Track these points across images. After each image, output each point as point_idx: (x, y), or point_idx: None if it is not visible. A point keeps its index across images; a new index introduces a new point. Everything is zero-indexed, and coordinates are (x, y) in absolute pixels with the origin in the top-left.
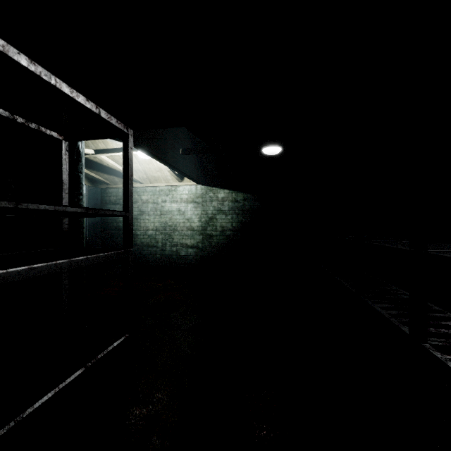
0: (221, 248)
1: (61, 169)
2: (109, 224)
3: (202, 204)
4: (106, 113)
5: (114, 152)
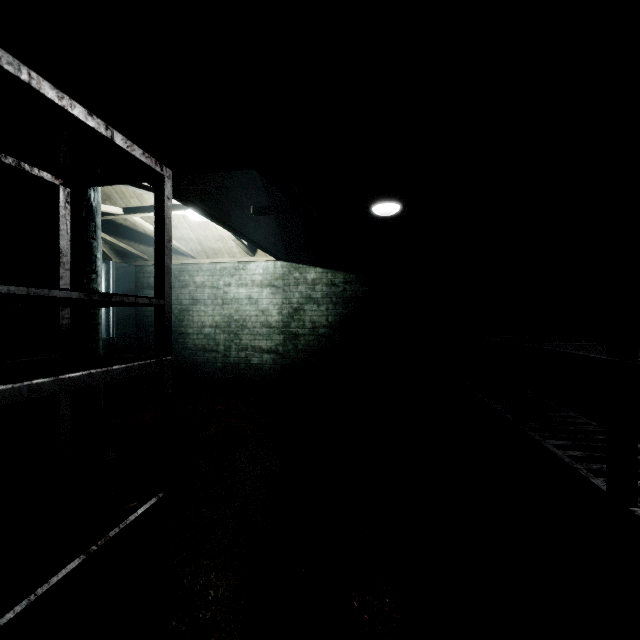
0: (311, 353)
1: (58, 231)
2: (147, 318)
3: (283, 289)
4: (123, 138)
5: (152, 211)
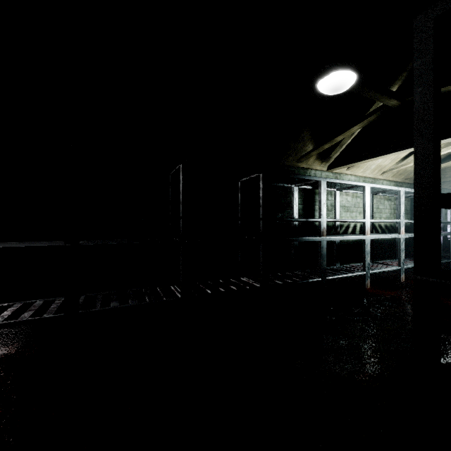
0: None
1: None
2: None
3: None
4: None
5: None
